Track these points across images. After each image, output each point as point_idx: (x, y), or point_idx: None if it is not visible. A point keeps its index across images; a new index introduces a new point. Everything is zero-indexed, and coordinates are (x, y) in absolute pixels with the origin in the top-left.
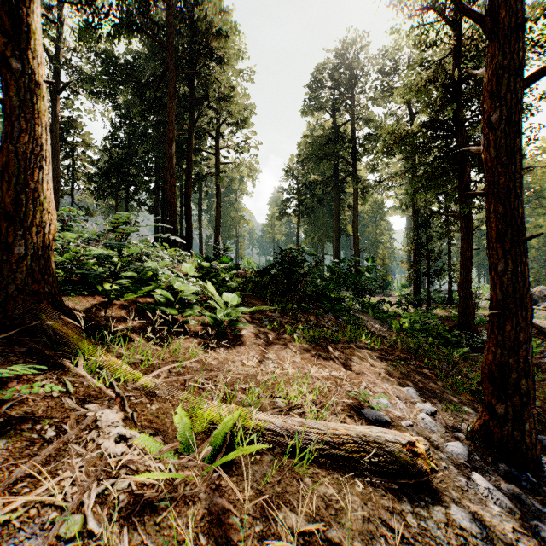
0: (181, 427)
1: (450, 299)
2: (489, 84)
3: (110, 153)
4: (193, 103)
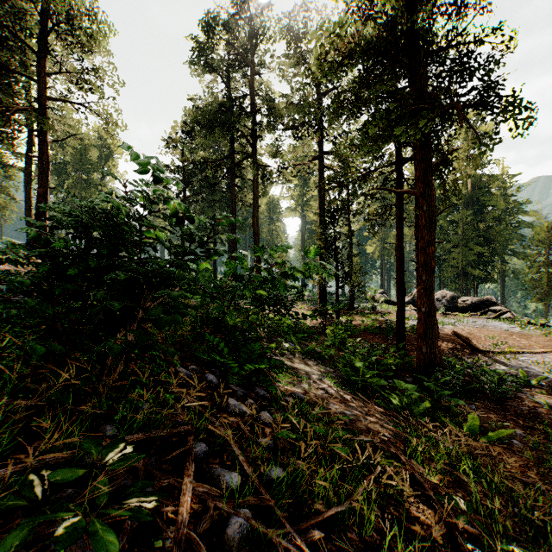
0: None
1: (352, 303)
2: None
3: None
4: None
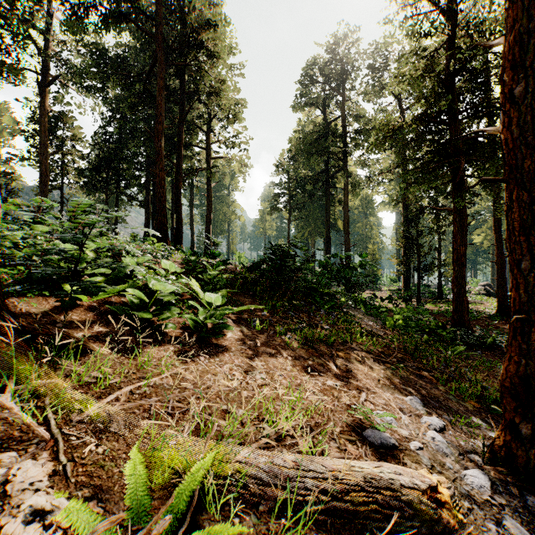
0: (132, 483)
1: (440, 293)
2: (510, 53)
3: (100, 148)
4: (183, 97)
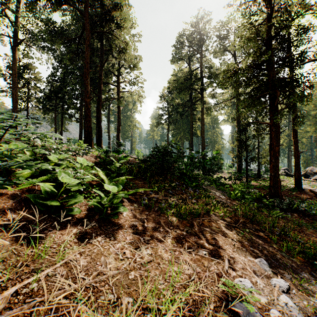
0: None
1: (259, 174)
2: None
3: (51, 85)
4: (102, 53)
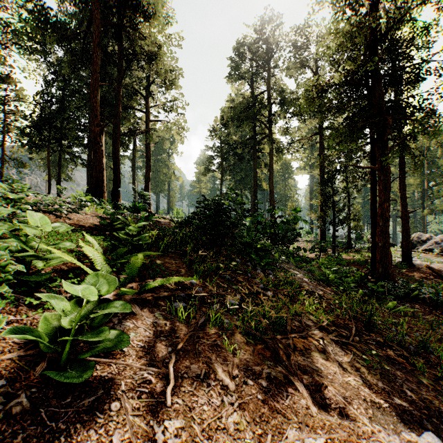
0: None
1: (349, 244)
2: None
3: (42, 107)
4: (121, 59)
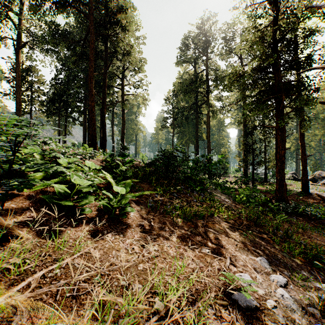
0: None
1: (266, 179)
2: None
3: (55, 88)
4: (106, 56)
